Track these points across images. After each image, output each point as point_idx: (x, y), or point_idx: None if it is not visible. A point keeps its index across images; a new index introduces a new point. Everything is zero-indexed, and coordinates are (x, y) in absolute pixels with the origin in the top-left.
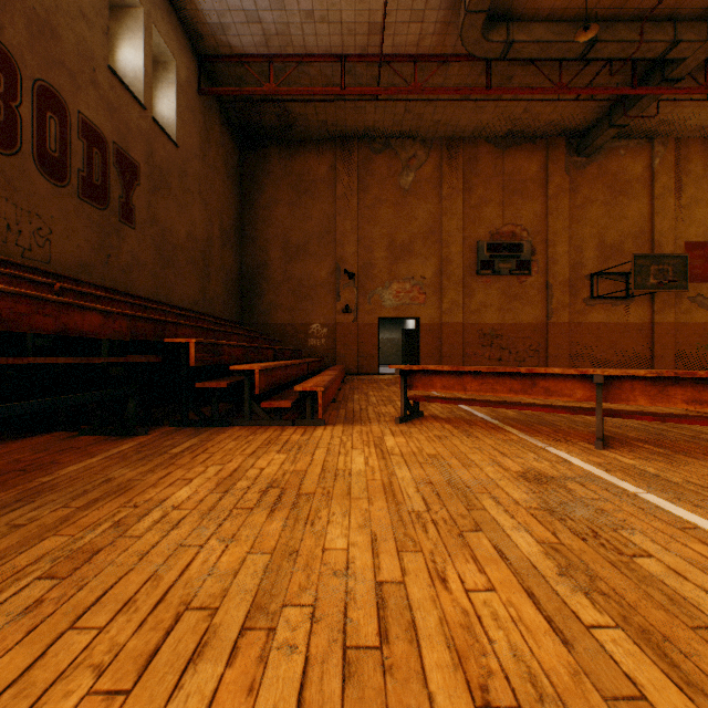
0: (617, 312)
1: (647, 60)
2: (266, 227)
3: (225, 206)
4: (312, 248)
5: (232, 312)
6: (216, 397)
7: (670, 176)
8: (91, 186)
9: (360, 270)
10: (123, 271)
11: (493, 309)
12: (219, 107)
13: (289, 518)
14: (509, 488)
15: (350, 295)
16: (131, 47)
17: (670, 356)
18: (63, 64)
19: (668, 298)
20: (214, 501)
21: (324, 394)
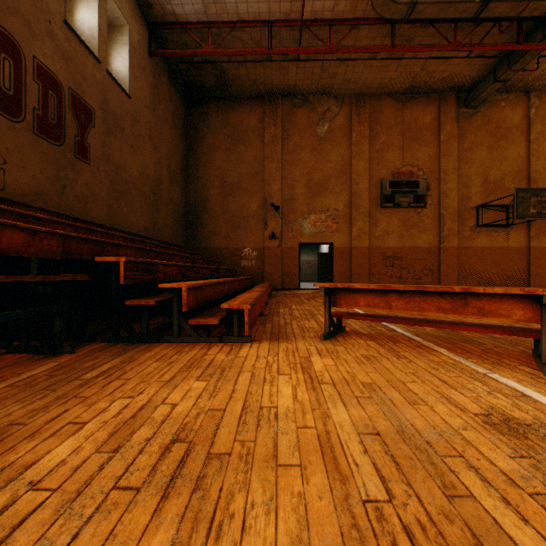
0: (499, 238)
1: (531, 20)
2: (206, 169)
3: (172, 151)
4: (244, 186)
5: (179, 238)
6: (145, 314)
7: (544, 123)
8: (46, 124)
9: (283, 204)
10: (78, 201)
11: (394, 235)
12: (167, 69)
13: (185, 516)
14: (483, 446)
15: (275, 225)
16: (87, 8)
17: (544, 275)
18: (18, 12)
19: (543, 225)
20: (91, 472)
21: (251, 311)
